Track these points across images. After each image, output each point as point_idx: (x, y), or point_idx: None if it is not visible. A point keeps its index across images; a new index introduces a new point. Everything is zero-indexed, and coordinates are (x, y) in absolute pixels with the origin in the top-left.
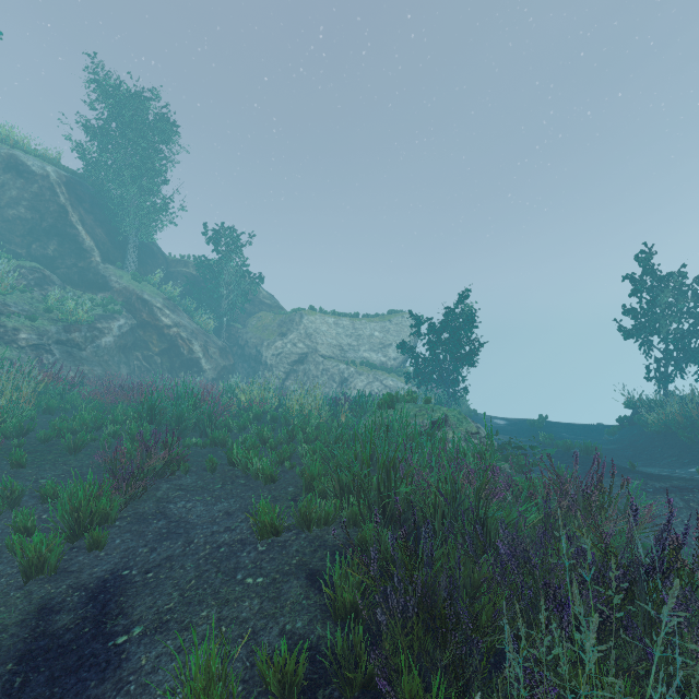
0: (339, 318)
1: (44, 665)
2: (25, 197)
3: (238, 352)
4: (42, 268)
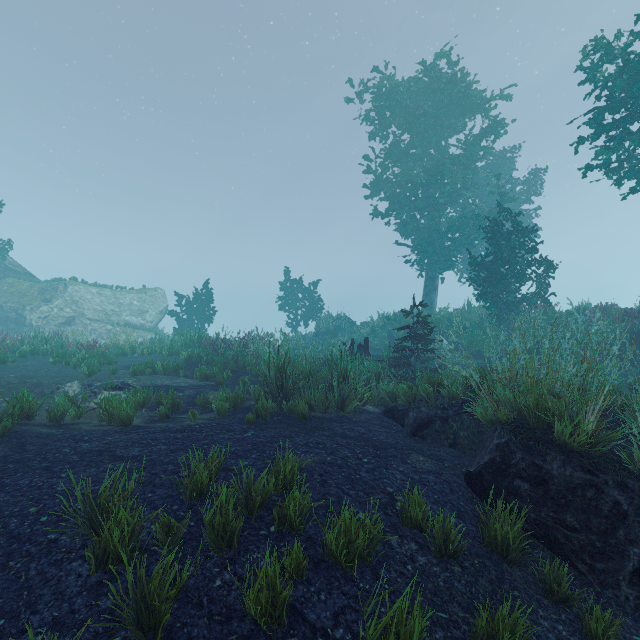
0: (101, 289)
1: None
2: None
3: None
4: None
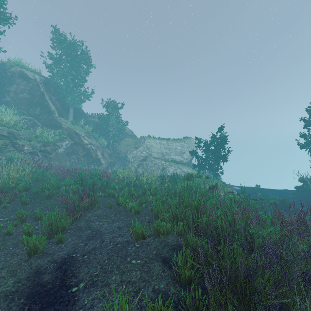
0: (161, 140)
1: (38, 300)
2: (27, 89)
3: (116, 155)
4: (33, 119)
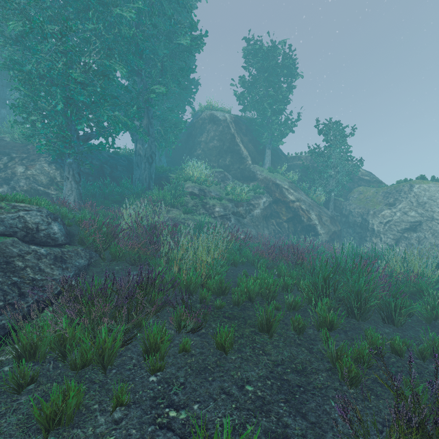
0: None
1: None
2: (216, 134)
3: (342, 220)
4: (223, 171)
